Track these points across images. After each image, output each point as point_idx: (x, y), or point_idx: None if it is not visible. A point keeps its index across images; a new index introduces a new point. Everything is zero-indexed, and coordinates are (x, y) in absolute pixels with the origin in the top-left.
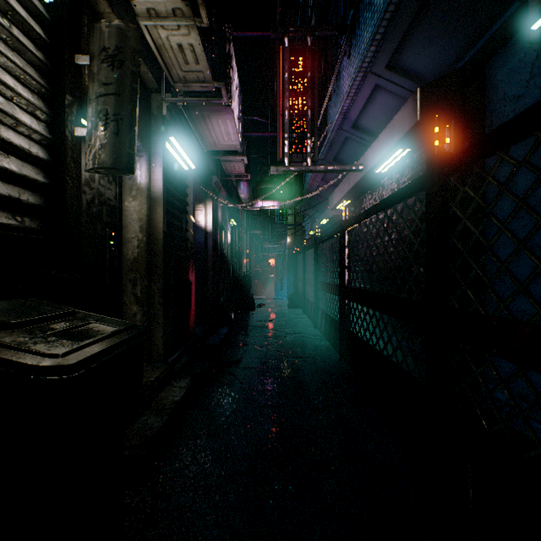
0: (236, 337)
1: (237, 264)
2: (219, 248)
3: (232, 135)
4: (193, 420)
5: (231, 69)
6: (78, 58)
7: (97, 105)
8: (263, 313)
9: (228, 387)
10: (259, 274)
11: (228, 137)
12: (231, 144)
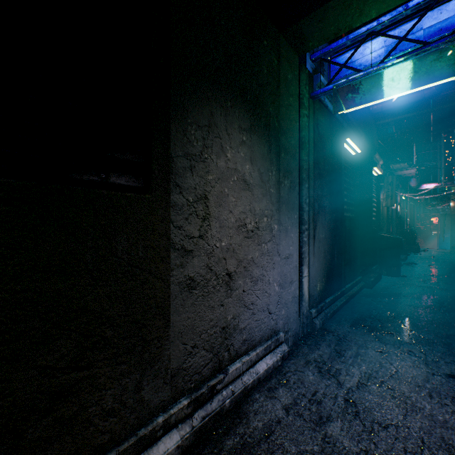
0: (410, 259)
1: (404, 223)
2: (397, 216)
3: (411, 171)
4: (404, 269)
5: (413, 152)
6: (380, 184)
7: (385, 193)
8: (426, 254)
9: (413, 267)
10: (419, 230)
11: (409, 171)
12: (410, 172)
